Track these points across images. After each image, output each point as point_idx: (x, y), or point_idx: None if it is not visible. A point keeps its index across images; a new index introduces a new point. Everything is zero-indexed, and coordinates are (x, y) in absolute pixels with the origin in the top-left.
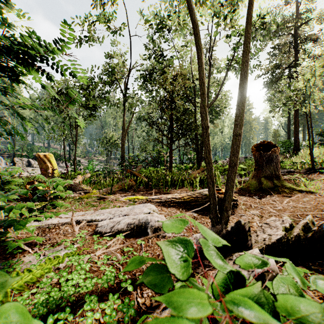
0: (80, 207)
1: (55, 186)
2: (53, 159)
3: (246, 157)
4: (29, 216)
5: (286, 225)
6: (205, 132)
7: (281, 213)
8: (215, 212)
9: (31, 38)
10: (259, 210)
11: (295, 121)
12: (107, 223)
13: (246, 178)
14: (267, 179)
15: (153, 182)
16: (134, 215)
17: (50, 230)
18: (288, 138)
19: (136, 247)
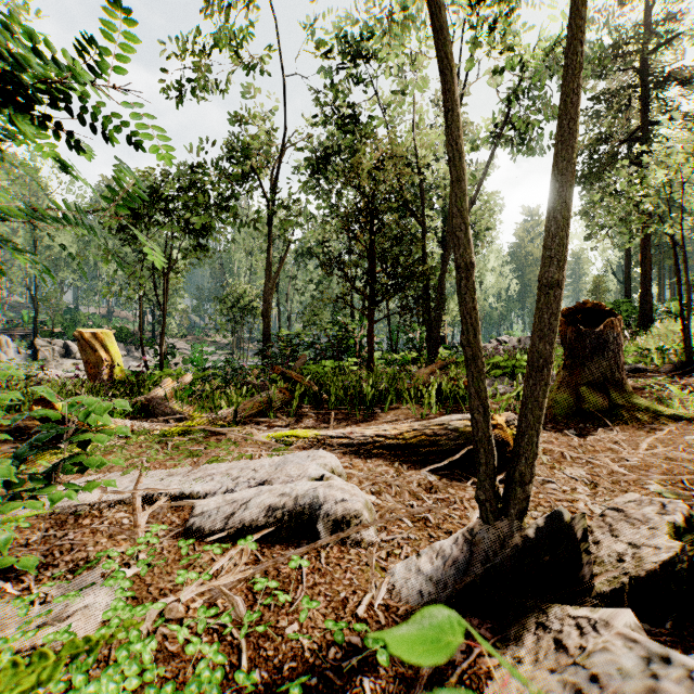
0: (160, 457)
1: (84, 415)
2: (112, 343)
3: None
4: (14, 494)
5: (673, 517)
6: (464, 278)
7: (641, 476)
8: (491, 485)
9: (19, 39)
10: (585, 467)
11: (643, 258)
12: (216, 505)
13: None
14: (593, 389)
15: (332, 395)
16: (284, 485)
17: (79, 520)
18: (627, 296)
19: (288, 574)
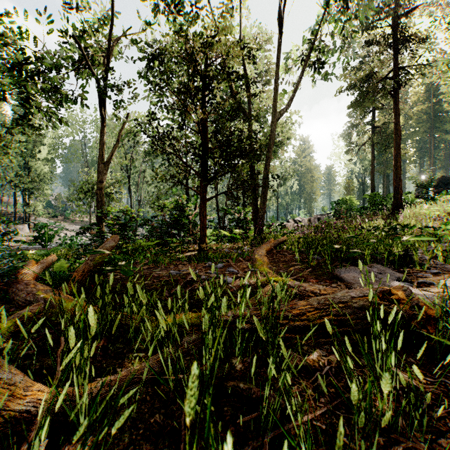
0: None
1: None
2: None
3: (319, 218)
4: None
5: None
6: None
7: None
8: None
9: None
10: None
11: (396, 162)
12: None
13: None
14: None
15: None
16: None
17: None
18: (372, 191)
19: None
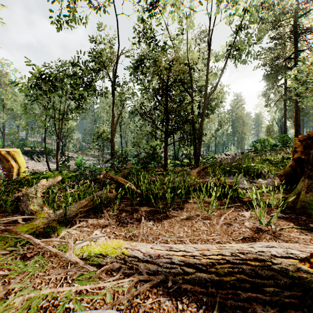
0: None
1: None
2: (20, 156)
3: (243, 152)
4: None
5: None
6: None
7: None
8: None
9: None
10: None
11: (296, 114)
12: None
13: (266, 181)
14: None
15: (144, 192)
16: None
17: None
18: (285, 133)
19: None
